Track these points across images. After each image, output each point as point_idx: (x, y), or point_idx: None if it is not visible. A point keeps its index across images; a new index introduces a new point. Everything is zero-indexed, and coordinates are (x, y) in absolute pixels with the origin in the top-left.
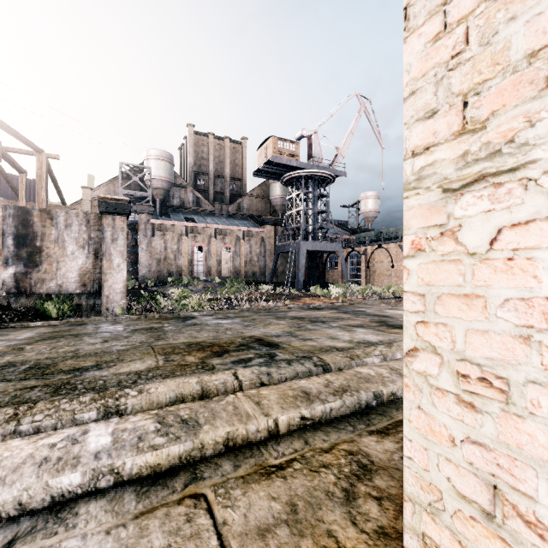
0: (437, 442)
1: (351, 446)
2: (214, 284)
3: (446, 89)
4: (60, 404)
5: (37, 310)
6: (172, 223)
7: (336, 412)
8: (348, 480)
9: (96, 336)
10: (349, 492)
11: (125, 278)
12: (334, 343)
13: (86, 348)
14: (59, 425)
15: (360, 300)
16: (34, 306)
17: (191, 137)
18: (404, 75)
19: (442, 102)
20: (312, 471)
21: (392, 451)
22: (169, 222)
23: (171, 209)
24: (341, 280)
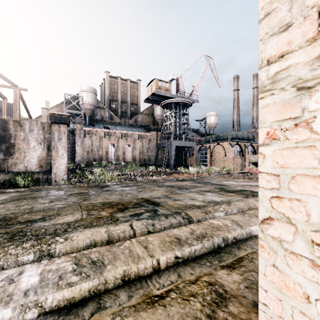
0: (292, 296)
1: (210, 278)
2: (121, 166)
3: (300, 4)
4: (8, 249)
5: (11, 182)
6: (96, 130)
7: (199, 252)
8: (210, 307)
9: (46, 198)
10: (212, 318)
11: (66, 162)
12: (193, 202)
13: (38, 206)
14: (5, 266)
15: (207, 175)
16: (10, 180)
17: (107, 79)
18: (260, 2)
19: (296, 16)
20: (184, 299)
21: (239, 282)
22: (94, 129)
23: (95, 121)
24: (195, 163)
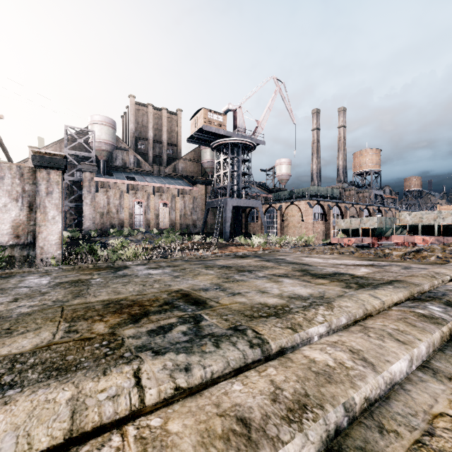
0: None
1: None
2: (152, 235)
3: None
4: None
5: None
6: (114, 181)
7: None
8: None
9: (10, 292)
10: None
11: (60, 230)
12: (264, 299)
13: None
14: None
15: (278, 248)
16: None
17: (132, 106)
18: None
19: None
20: None
21: None
22: (111, 180)
23: (114, 169)
24: (260, 231)
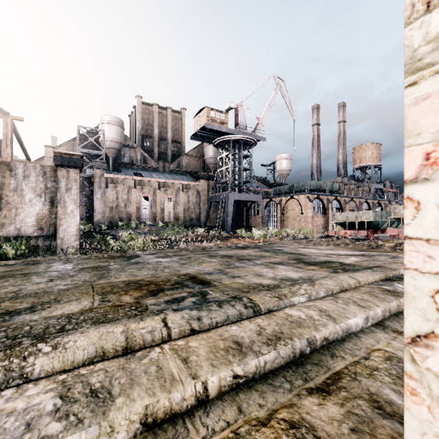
0: None
1: (291, 413)
2: (158, 228)
3: None
4: None
5: None
6: (123, 177)
7: (271, 364)
8: None
9: (44, 275)
10: None
11: (78, 223)
12: (260, 280)
13: (29, 287)
14: None
15: (277, 240)
16: None
17: (139, 106)
18: None
19: None
20: None
21: (339, 420)
22: (120, 176)
23: (122, 165)
24: (261, 224)
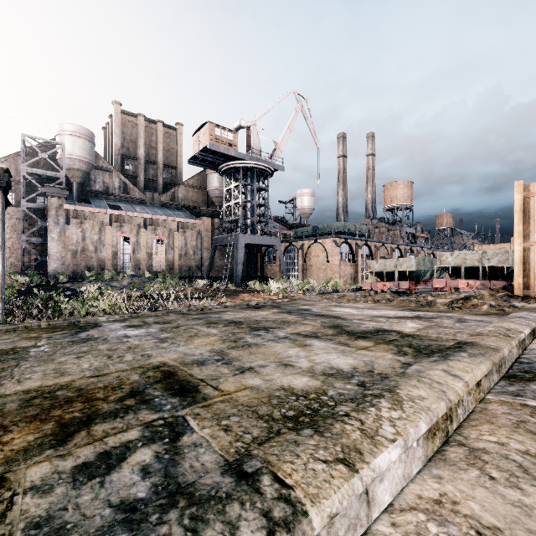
0: None
1: None
2: (142, 279)
3: None
4: None
5: None
6: (92, 210)
7: None
8: None
9: None
10: None
11: None
12: (289, 379)
13: None
14: None
15: (300, 295)
16: None
17: (117, 116)
18: None
19: None
20: None
21: None
22: (88, 208)
23: (92, 194)
24: (279, 274)
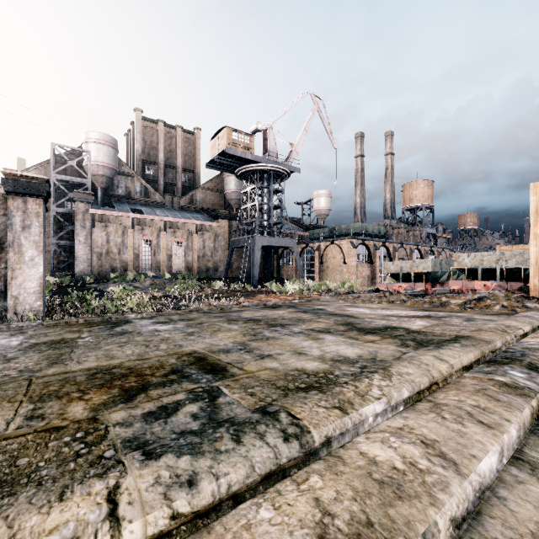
0: None
1: None
2: (163, 280)
3: None
4: None
5: None
6: (116, 214)
7: None
8: None
9: None
10: None
11: (41, 275)
12: (302, 363)
13: None
14: None
15: (316, 296)
16: None
17: (138, 123)
18: None
19: None
20: None
21: None
22: (112, 212)
23: (116, 199)
24: (295, 275)
